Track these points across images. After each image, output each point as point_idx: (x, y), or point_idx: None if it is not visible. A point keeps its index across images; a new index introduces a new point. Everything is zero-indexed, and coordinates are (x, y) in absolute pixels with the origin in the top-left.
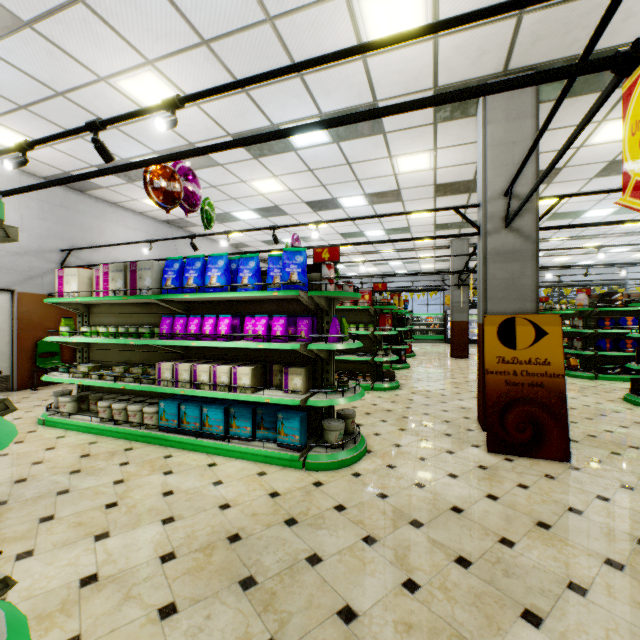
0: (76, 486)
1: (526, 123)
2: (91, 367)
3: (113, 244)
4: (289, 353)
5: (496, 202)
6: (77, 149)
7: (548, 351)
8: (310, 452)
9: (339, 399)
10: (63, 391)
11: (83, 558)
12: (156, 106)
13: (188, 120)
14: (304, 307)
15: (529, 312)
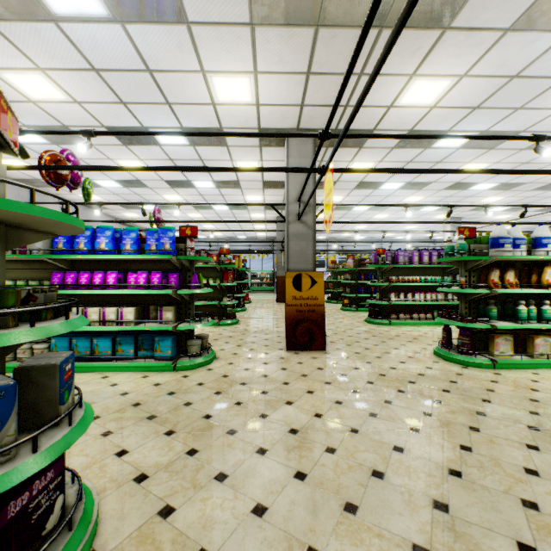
0: None
1: (309, 161)
2: None
3: None
4: (161, 297)
5: (294, 204)
6: None
7: (317, 292)
8: (179, 360)
9: (198, 325)
10: None
11: None
12: (75, 132)
13: (67, 110)
14: (173, 266)
15: (310, 270)
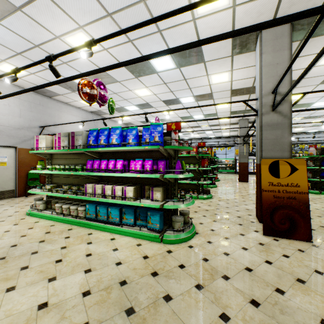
0: (41, 249)
1: (284, 53)
2: (52, 186)
3: (65, 123)
4: (154, 179)
5: (267, 97)
6: (46, 75)
7: (298, 179)
8: (165, 233)
9: (181, 205)
10: (39, 198)
11: (41, 292)
12: (81, 45)
13: (101, 58)
14: (162, 155)
15: (286, 157)
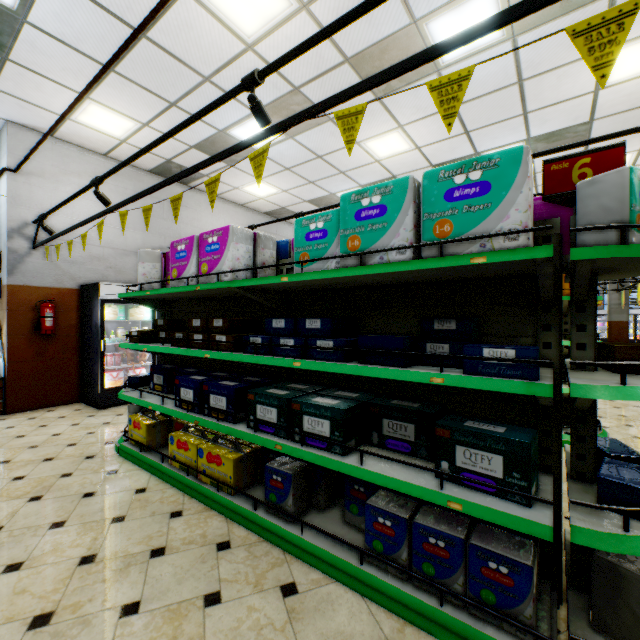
0: None
1: None
2: None
3: None
4: None
5: None
6: None
7: None
8: None
9: None
10: None
11: None
12: None
13: None
14: None
15: None
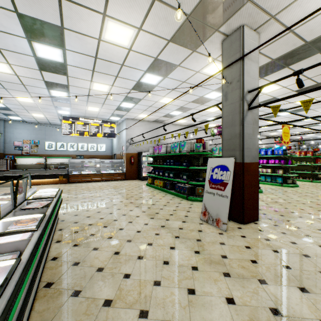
0: None
1: None
2: None
3: None
4: (279, 167)
5: None
6: None
7: None
8: (283, 184)
9: (290, 175)
10: None
11: None
12: None
13: None
14: (282, 158)
15: None
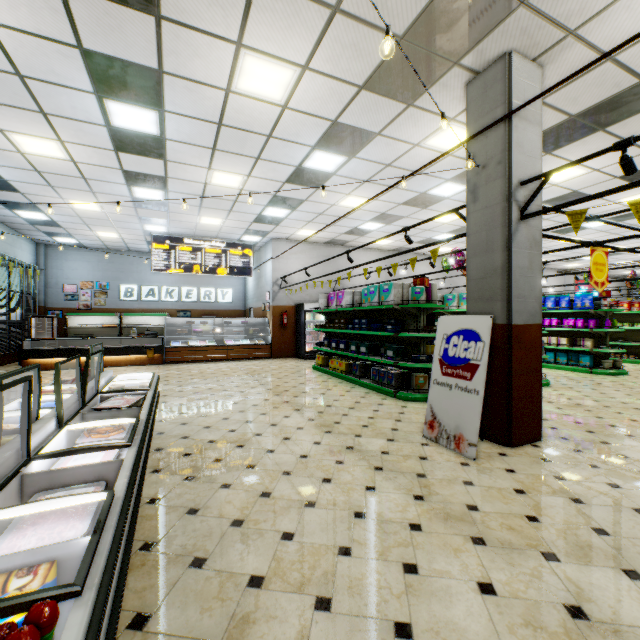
0: None
1: None
2: None
3: None
4: (584, 334)
5: None
6: None
7: None
8: (594, 369)
9: (608, 350)
10: None
11: None
12: None
13: None
14: (592, 315)
15: None
